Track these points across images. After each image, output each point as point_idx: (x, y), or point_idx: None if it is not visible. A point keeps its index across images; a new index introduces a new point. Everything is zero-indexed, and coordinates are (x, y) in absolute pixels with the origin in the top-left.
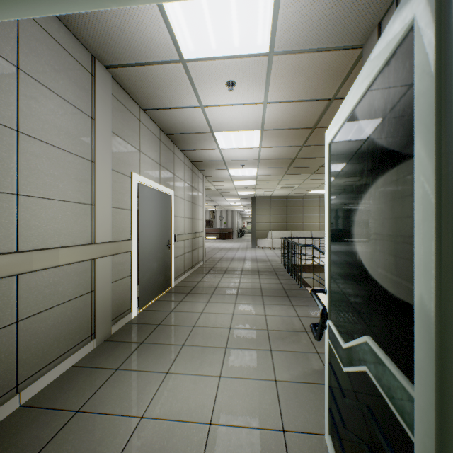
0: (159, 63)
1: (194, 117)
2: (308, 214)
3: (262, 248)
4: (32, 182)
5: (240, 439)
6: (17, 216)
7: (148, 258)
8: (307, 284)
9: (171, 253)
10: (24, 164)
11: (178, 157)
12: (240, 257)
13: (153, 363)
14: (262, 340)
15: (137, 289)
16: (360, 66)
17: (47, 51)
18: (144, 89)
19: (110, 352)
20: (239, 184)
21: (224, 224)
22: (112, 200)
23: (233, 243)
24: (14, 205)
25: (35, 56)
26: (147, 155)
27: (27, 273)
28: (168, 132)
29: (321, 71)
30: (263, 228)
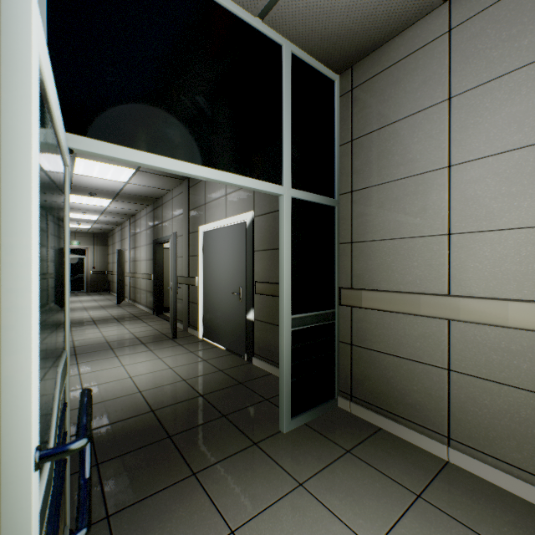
0: None
1: None
2: None
3: None
4: (469, 215)
5: None
6: (448, 258)
7: None
8: None
9: None
10: (457, 199)
11: None
12: None
13: None
14: None
15: None
16: None
17: (495, 29)
18: None
19: None
20: None
21: None
22: None
23: None
24: (445, 246)
25: (473, 59)
26: None
27: (462, 322)
28: None
29: None
30: None
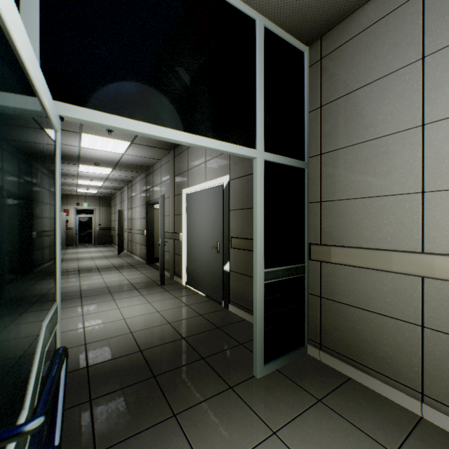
0: None
1: None
2: None
3: None
4: (445, 172)
5: None
6: (421, 215)
7: None
8: None
9: None
10: (431, 157)
11: None
12: None
13: None
14: None
15: None
16: None
17: None
18: None
19: None
20: None
21: None
22: None
23: None
24: (418, 204)
25: None
26: None
27: (437, 280)
28: None
29: None
30: None
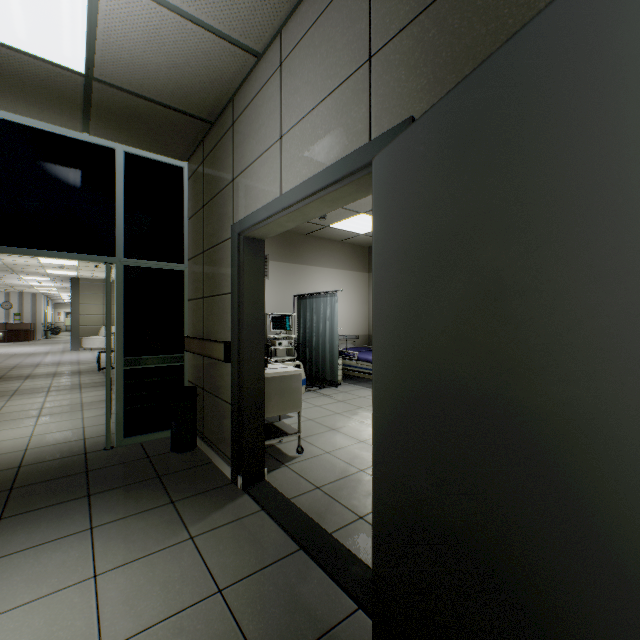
0: None
1: None
2: None
3: (92, 350)
4: None
5: (55, 434)
6: None
7: None
8: None
9: None
10: None
11: None
12: (52, 362)
13: None
14: (76, 408)
15: None
16: None
17: None
18: None
19: None
20: (50, 262)
21: (14, 316)
22: None
23: (38, 346)
24: None
25: None
26: None
27: None
28: None
29: None
30: (93, 323)
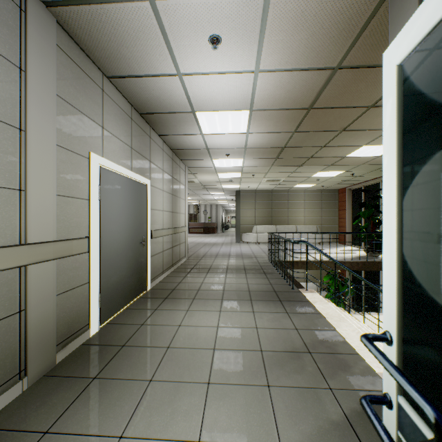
0: (118, 0)
1: (171, 90)
2: (293, 208)
3: (247, 243)
4: None
5: None
6: None
7: (114, 259)
8: (299, 285)
9: (147, 251)
10: None
11: (156, 142)
12: (225, 253)
13: (104, 417)
14: (256, 369)
15: (98, 299)
16: (379, 17)
17: None
18: (104, 45)
19: (45, 398)
20: (224, 176)
21: (208, 219)
22: (57, 186)
23: (218, 237)
24: None
25: None
26: (114, 134)
27: None
28: (141, 111)
29: (330, 23)
30: (248, 223)
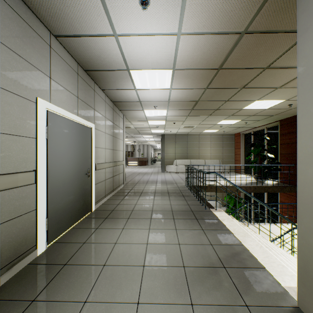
0: None
1: (109, 50)
2: (202, 147)
3: (170, 173)
4: None
5: None
6: None
7: (61, 188)
8: (210, 205)
9: (91, 180)
10: None
11: (99, 95)
12: (153, 180)
13: None
14: (180, 286)
15: (46, 223)
16: None
17: None
18: (48, 3)
19: None
20: (152, 123)
21: (141, 155)
22: (2, 125)
23: (148, 168)
24: None
25: None
26: (61, 84)
27: None
28: (86, 68)
29: None
30: (170, 158)
